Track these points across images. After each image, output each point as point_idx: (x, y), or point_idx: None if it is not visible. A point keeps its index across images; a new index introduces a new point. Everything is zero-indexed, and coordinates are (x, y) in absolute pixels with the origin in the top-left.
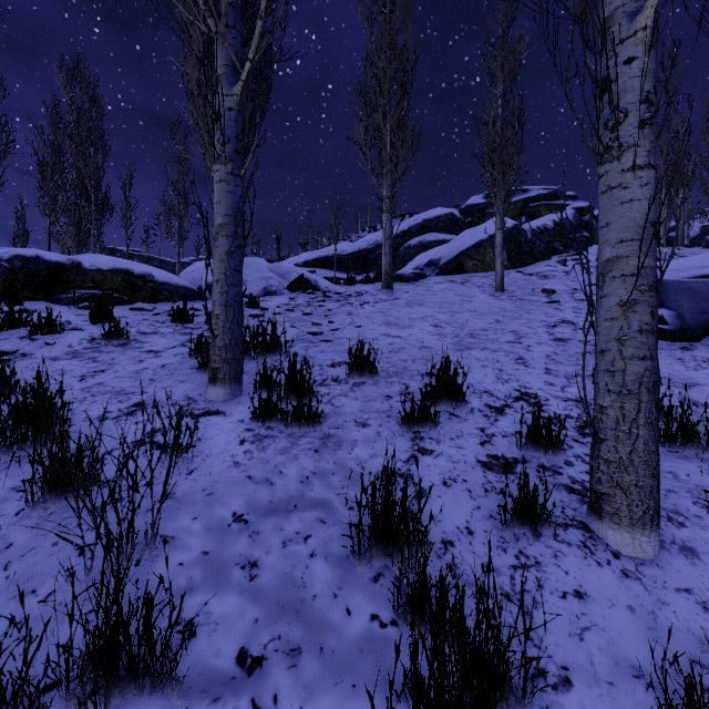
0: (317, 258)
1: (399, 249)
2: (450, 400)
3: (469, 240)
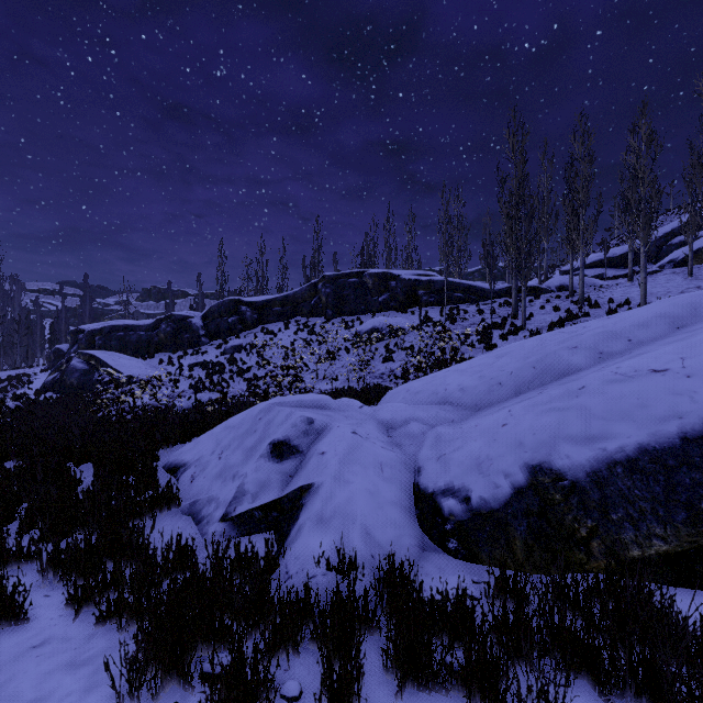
0: (593, 262)
1: (661, 247)
2: (628, 304)
3: (699, 245)
